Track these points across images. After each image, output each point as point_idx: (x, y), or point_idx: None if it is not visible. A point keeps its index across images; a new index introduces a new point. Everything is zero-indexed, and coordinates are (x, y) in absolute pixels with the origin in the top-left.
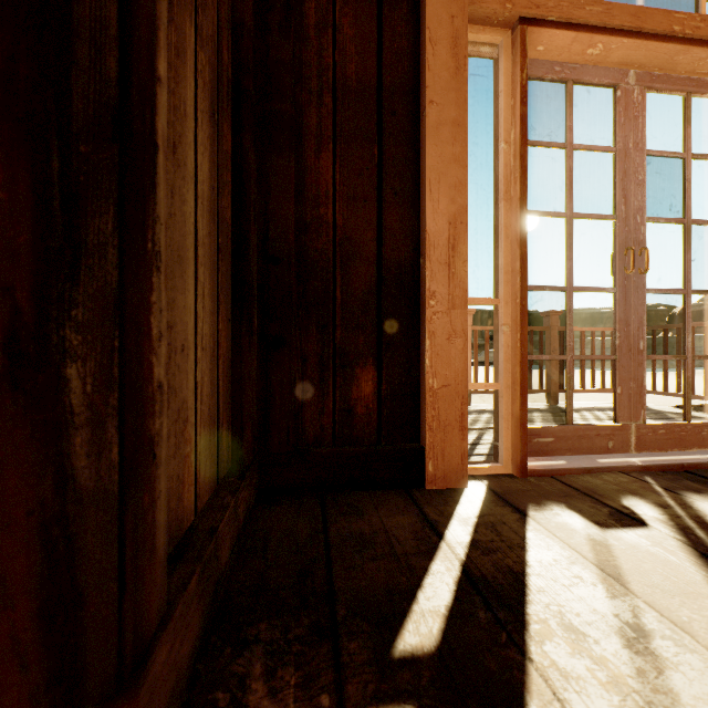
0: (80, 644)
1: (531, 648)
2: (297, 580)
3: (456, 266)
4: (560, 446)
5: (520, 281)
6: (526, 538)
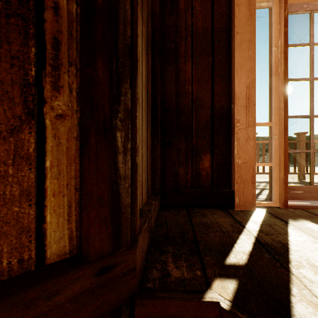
0: (120, 226)
1: (292, 270)
2: (181, 235)
3: (250, 107)
4: (306, 195)
5: (284, 113)
6: (288, 231)
